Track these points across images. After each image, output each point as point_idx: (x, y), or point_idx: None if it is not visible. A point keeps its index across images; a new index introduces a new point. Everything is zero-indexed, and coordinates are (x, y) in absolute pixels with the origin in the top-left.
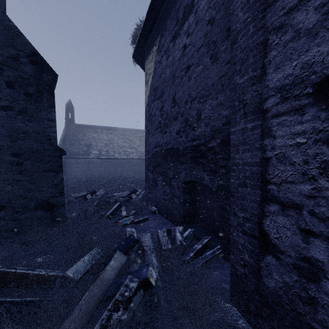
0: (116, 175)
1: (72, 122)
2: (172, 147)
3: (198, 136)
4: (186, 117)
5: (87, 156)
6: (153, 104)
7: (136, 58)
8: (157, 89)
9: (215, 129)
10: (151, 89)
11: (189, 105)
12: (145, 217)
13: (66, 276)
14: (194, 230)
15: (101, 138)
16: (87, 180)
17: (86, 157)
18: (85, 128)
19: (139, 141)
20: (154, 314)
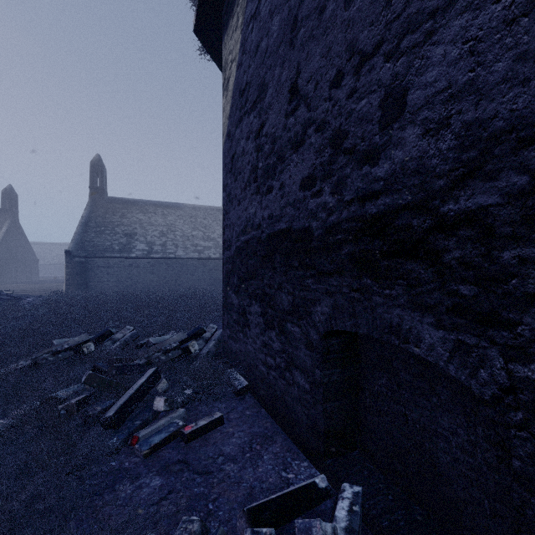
0: (180, 287)
1: (102, 194)
2: (290, 227)
3: (390, 180)
4: (336, 128)
5: (127, 254)
6: (240, 127)
7: (204, 35)
8: (248, 88)
9: (490, 134)
10: (235, 96)
11: (349, 83)
12: (214, 416)
13: None
14: (362, 486)
15: (153, 222)
16: (117, 299)
17: (125, 256)
18: (125, 204)
19: (220, 227)
20: None
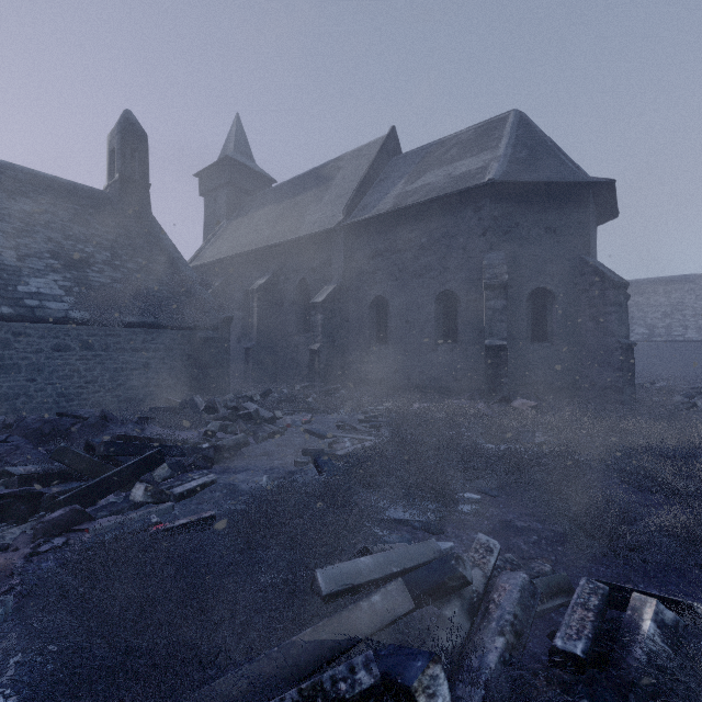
0: (691, 372)
1: None
2: None
3: None
4: None
5: None
6: None
7: None
8: None
9: None
10: None
11: None
12: None
13: (651, 399)
14: None
15: (651, 303)
16: None
17: None
18: None
19: None
20: (696, 412)
